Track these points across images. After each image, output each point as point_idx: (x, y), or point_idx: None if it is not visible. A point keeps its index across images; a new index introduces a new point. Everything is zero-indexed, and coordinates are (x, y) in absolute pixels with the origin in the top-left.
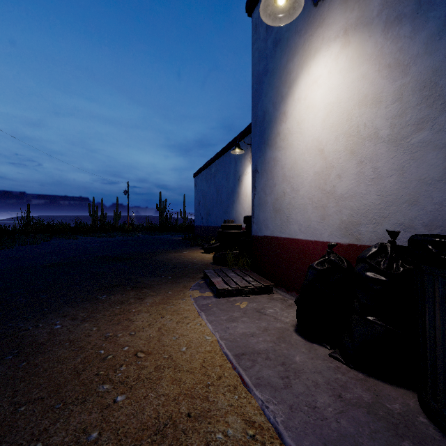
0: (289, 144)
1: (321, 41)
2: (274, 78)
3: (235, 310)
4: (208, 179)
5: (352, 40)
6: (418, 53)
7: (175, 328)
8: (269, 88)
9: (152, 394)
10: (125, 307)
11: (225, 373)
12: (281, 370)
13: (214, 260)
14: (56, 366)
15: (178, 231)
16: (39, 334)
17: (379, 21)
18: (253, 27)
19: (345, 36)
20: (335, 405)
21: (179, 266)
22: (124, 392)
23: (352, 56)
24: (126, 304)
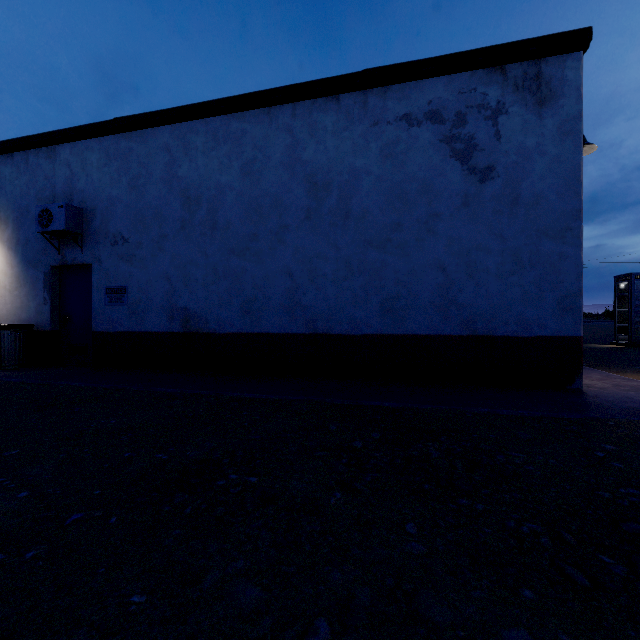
0: None
1: None
2: None
3: None
4: None
5: None
6: (16, 265)
7: None
8: None
9: None
10: None
11: None
12: None
13: None
14: None
15: None
16: None
17: (7, 244)
18: None
19: None
20: None
21: None
22: None
23: None
24: None
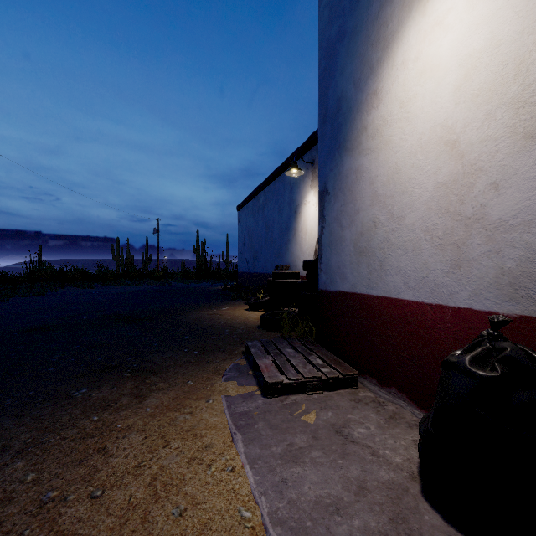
0: (384, 142)
1: None
2: (356, 41)
3: (298, 429)
4: (255, 212)
5: None
6: None
7: (184, 479)
8: (347, 60)
9: None
10: (107, 418)
11: None
12: None
13: (262, 322)
14: None
15: (219, 278)
16: None
17: None
18: None
19: None
20: None
21: (212, 332)
22: None
23: None
24: (112, 410)
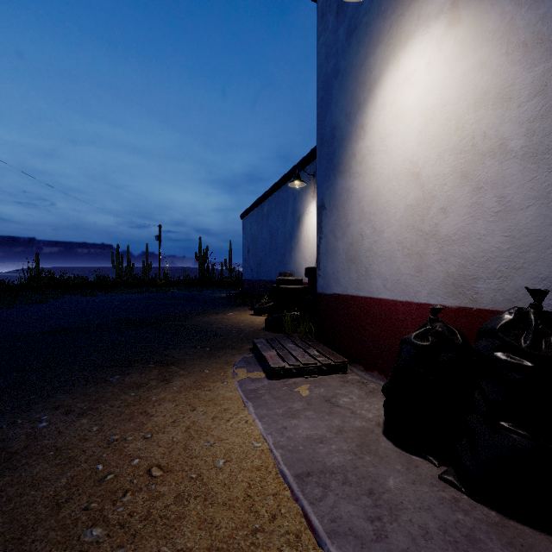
0: (369, 168)
1: (416, 21)
2: (347, 80)
3: (296, 399)
4: (260, 220)
5: (464, 13)
6: None
7: (210, 428)
8: (340, 95)
9: (167, 548)
10: (142, 394)
11: (282, 509)
12: (368, 504)
13: (266, 325)
14: (27, 494)
15: (222, 286)
16: (14, 437)
17: None
18: (318, 15)
19: (453, 10)
20: None
21: (220, 333)
22: (122, 544)
23: (465, 37)
24: (144, 389)
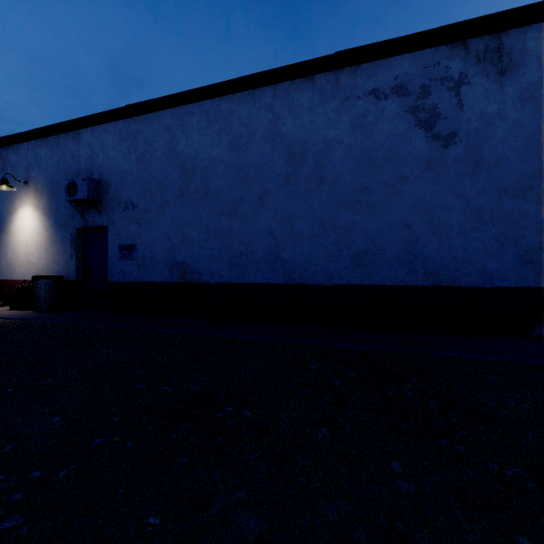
0: (15, 236)
1: (28, 202)
2: (7, 199)
3: None
4: None
5: (36, 210)
6: (50, 228)
7: None
8: (4, 202)
9: None
10: None
11: None
12: None
13: None
14: None
15: None
16: None
17: (43, 211)
18: None
19: (35, 207)
20: (11, 313)
21: None
22: None
23: (37, 216)
24: None
